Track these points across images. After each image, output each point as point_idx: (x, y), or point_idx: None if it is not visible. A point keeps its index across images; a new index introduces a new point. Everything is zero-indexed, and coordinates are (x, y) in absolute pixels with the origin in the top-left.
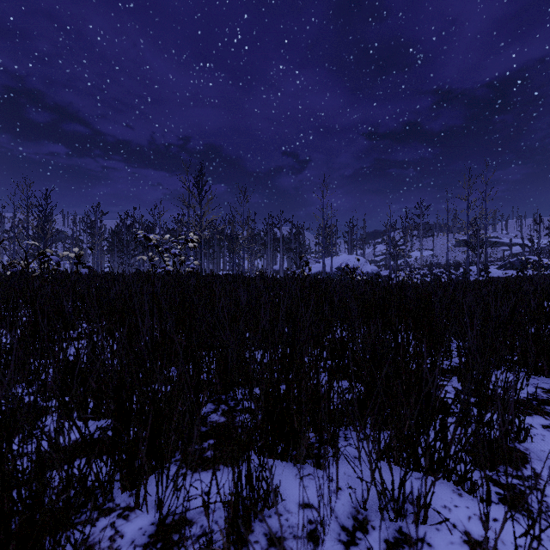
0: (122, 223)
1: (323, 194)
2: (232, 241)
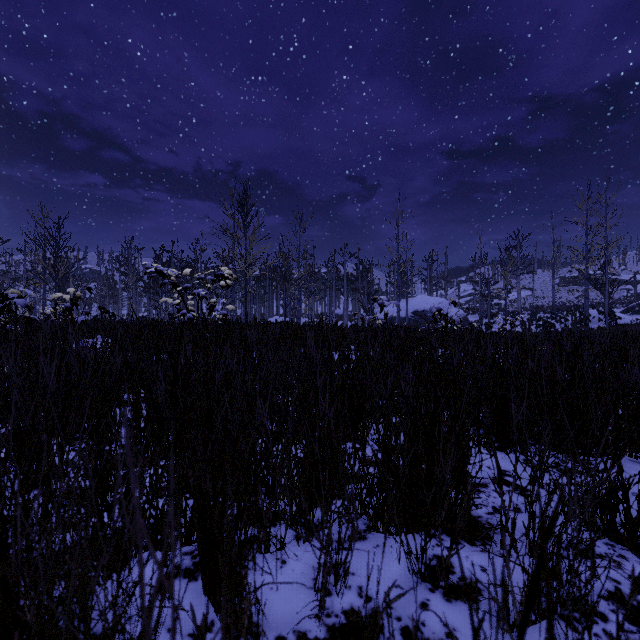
0: (157, 259)
1: (397, 221)
2: (284, 278)
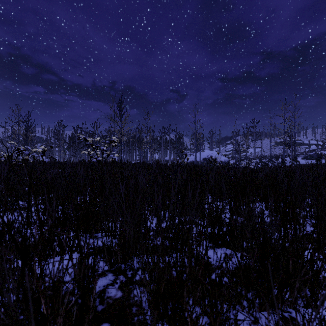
0: (75, 132)
1: (195, 114)
2: (140, 142)
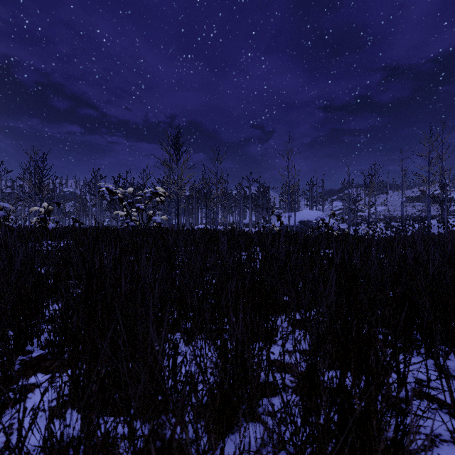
0: (115, 184)
1: (288, 156)
2: (205, 197)
